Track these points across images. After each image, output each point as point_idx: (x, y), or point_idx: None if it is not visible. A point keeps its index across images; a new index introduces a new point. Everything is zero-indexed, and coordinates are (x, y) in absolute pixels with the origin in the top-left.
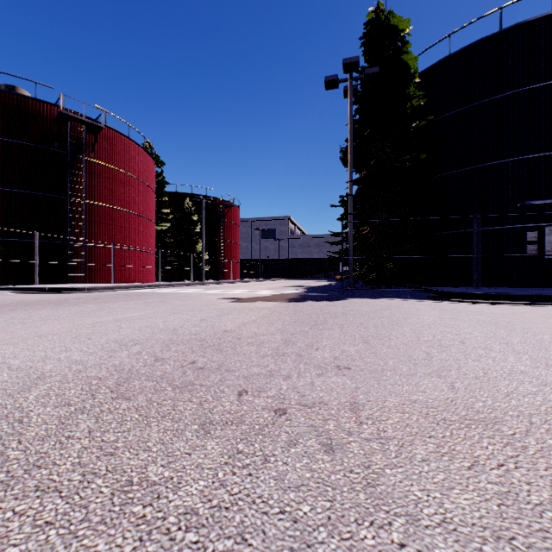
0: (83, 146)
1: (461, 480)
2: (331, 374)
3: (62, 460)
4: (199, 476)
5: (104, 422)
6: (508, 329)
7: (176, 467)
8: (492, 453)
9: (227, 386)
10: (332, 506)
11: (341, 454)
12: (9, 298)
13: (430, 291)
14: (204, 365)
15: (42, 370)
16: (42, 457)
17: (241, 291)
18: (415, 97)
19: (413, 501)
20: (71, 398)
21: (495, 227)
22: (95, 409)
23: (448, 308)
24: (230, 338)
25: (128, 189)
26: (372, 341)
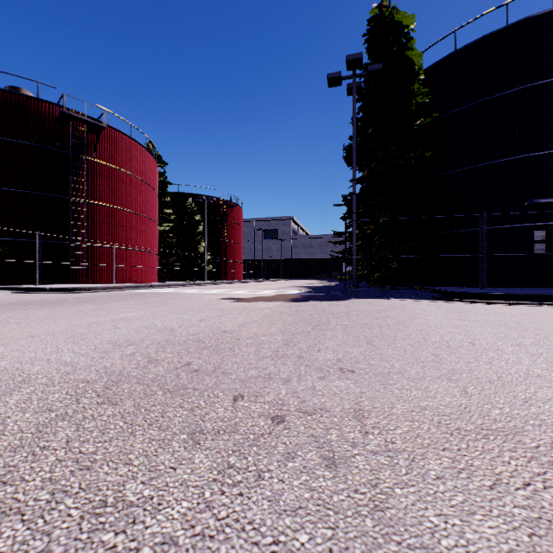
0: (85, 145)
1: (482, 503)
2: (334, 378)
3: (32, 475)
4: (183, 496)
5: (85, 430)
6: (519, 329)
7: (158, 484)
8: (515, 469)
9: (222, 390)
10: (334, 535)
11: (345, 470)
12: (9, 298)
13: (435, 291)
14: (200, 367)
15: (29, 372)
16: (10, 471)
17: (242, 292)
18: (419, 94)
19: (429, 529)
20: (53, 403)
21: (501, 226)
22: (77, 415)
23: (454, 308)
24: (229, 339)
25: (131, 189)
26: (376, 343)
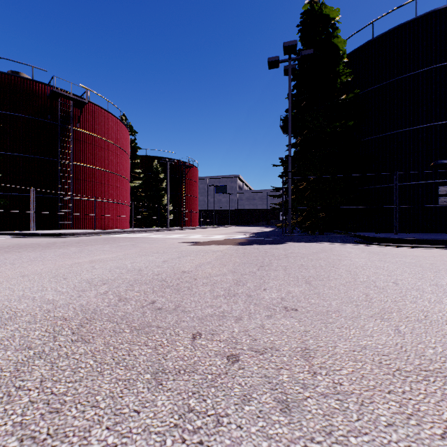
0: (70, 118)
1: None
2: (280, 316)
3: (4, 418)
4: (145, 444)
5: (59, 369)
6: (433, 270)
7: (122, 430)
8: None
9: (182, 328)
10: None
11: (299, 415)
12: (9, 242)
13: (357, 236)
14: (163, 305)
15: (15, 310)
16: None
17: (198, 236)
18: (343, 74)
19: None
20: (33, 341)
21: (411, 182)
22: (53, 353)
23: (374, 251)
24: (188, 278)
25: (107, 153)
26: (313, 282)
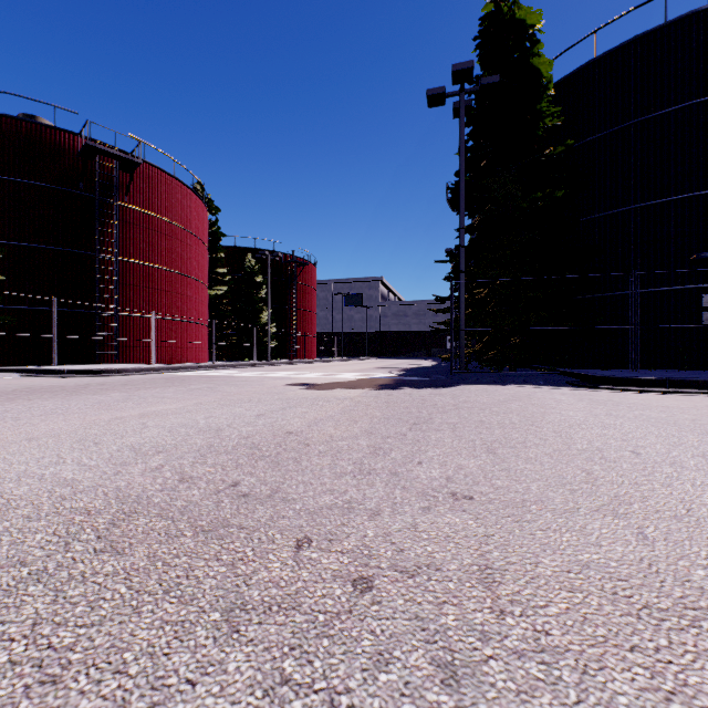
0: (115, 187)
1: None
2: (444, 509)
3: None
4: None
5: (66, 602)
6: (697, 431)
7: None
8: None
9: (280, 530)
10: None
11: (474, 692)
12: (15, 384)
13: (571, 374)
14: (251, 489)
15: (9, 496)
16: None
17: (316, 375)
18: (548, 114)
19: None
20: (30, 551)
21: (658, 288)
22: (60, 573)
23: (599, 399)
24: (295, 444)
25: (173, 242)
26: (500, 451)
